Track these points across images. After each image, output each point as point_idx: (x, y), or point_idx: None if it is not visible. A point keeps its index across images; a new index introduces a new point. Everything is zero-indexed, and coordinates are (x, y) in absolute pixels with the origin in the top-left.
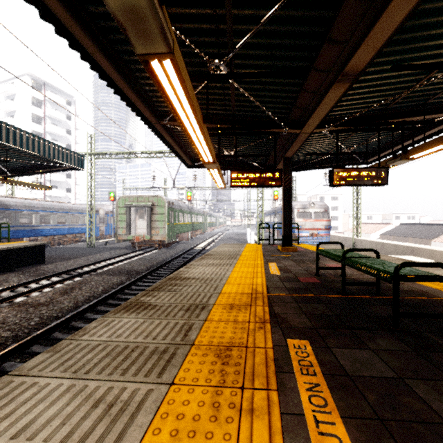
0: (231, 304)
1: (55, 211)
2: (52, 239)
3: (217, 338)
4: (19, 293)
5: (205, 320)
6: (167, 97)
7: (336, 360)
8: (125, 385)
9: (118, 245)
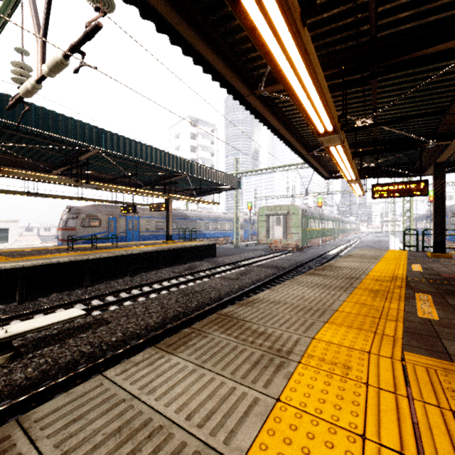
0: (376, 279)
1: (212, 220)
2: (210, 240)
3: (369, 288)
4: (216, 272)
5: (360, 282)
6: (332, 154)
7: (445, 301)
8: (330, 291)
9: (256, 247)
